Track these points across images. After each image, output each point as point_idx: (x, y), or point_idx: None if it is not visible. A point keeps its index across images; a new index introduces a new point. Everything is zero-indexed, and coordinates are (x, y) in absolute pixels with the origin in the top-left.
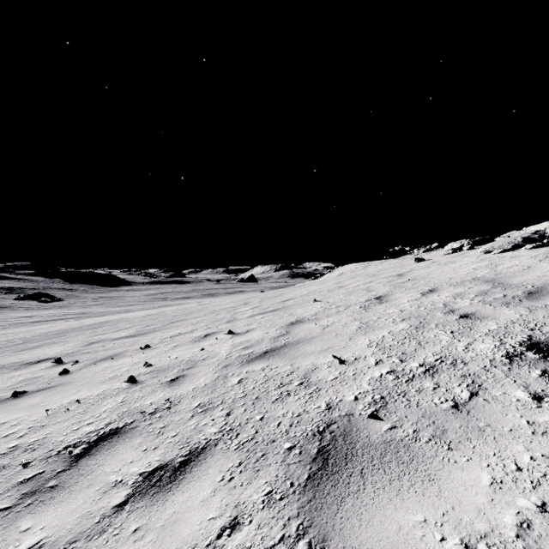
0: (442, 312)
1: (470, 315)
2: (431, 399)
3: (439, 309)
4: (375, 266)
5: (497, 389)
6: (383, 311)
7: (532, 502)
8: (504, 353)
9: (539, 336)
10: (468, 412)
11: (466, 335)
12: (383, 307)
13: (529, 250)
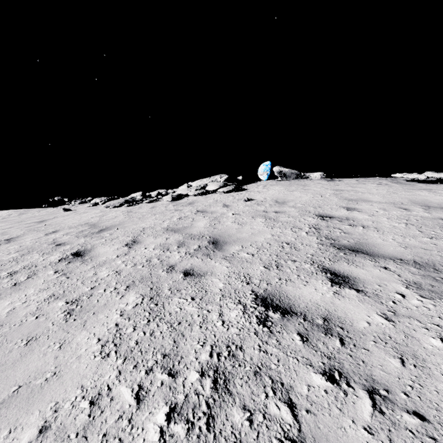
0: (48, 244)
1: (62, 243)
2: (3, 286)
3: (48, 242)
4: (32, 213)
5: (43, 273)
6: (5, 248)
7: (22, 302)
8: (60, 258)
9: (82, 249)
10: (20, 285)
11: (49, 254)
12: (7, 245)
13: (125, 208)
